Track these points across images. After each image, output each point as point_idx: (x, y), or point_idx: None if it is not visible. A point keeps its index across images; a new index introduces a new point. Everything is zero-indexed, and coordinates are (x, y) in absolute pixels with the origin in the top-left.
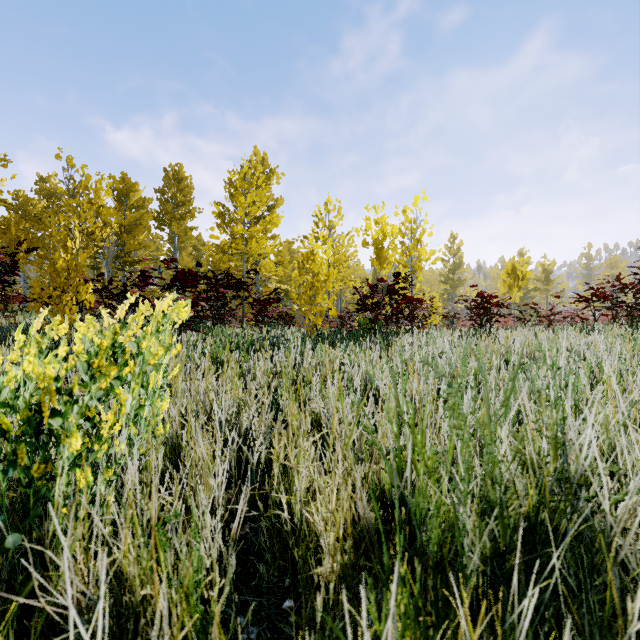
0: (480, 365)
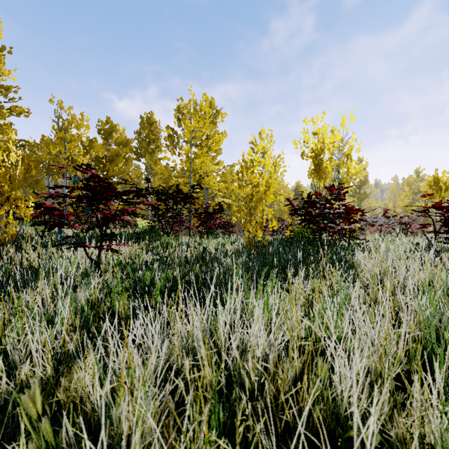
0: None
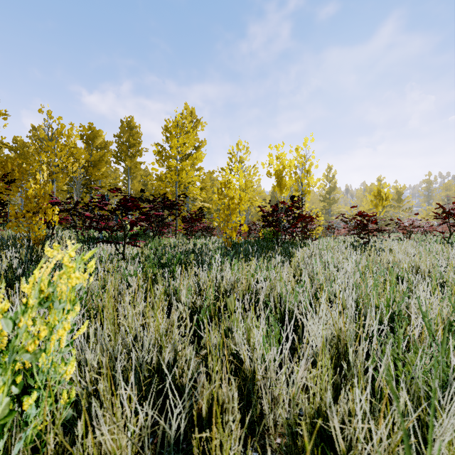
0: (424, 316)
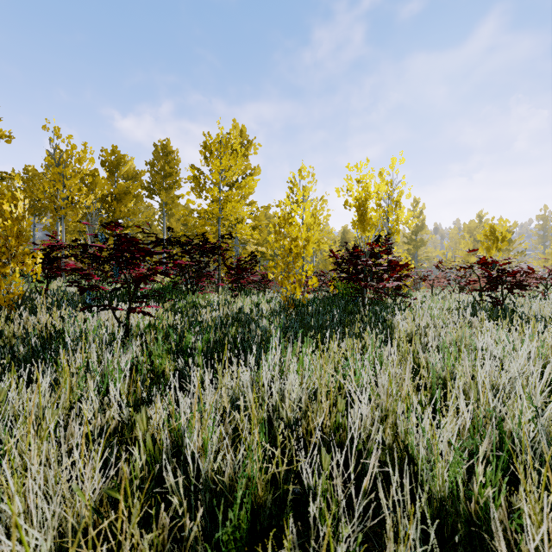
0: None
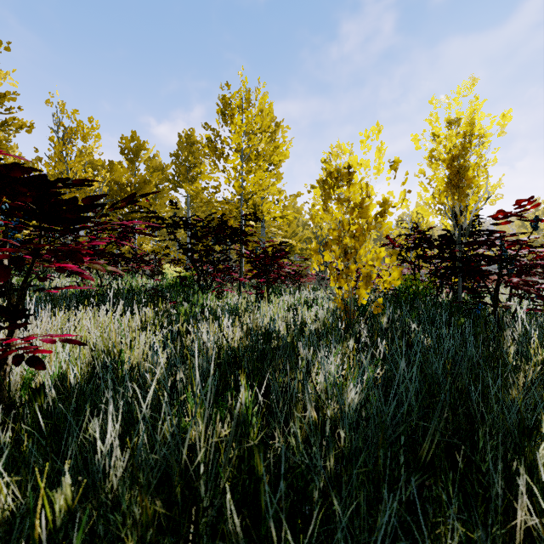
0: None
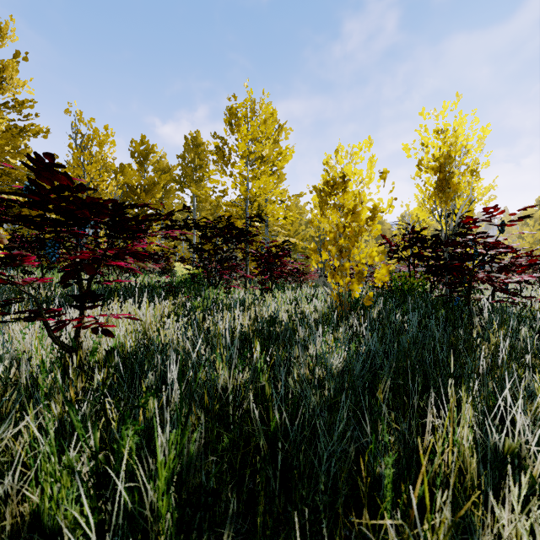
0: None
